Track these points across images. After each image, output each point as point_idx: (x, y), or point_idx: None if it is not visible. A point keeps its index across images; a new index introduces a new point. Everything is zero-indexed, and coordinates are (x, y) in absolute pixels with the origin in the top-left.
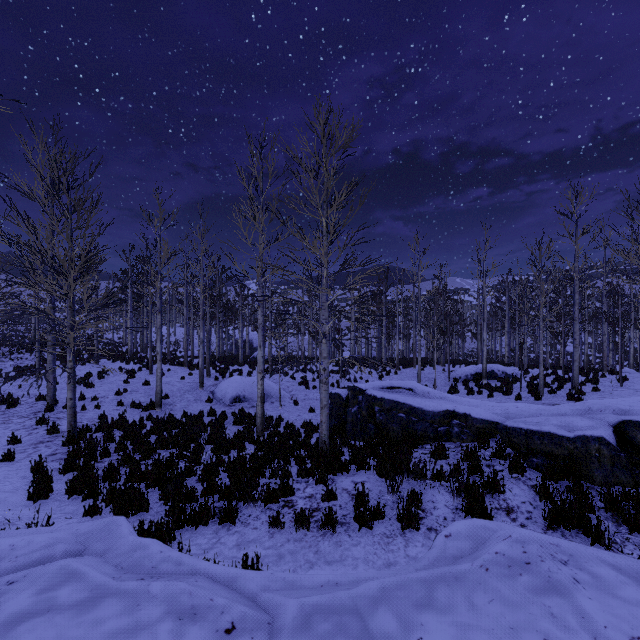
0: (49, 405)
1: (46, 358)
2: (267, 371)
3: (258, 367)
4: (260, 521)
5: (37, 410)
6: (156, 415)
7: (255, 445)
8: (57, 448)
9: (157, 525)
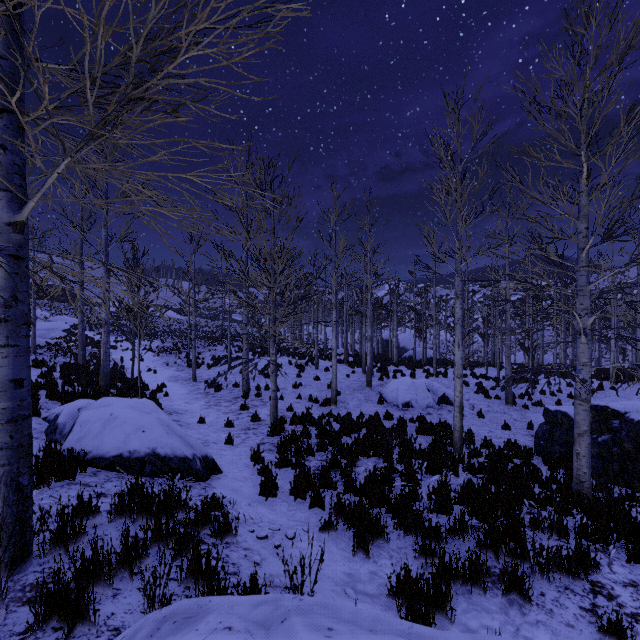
0: (245, 392)
1: (232, 350)
2: (431, 374)
3: (456, 370)
4: (569, 612)
5: (236, 396)
6: (337, 413)
7: (463, 466)
8: (263, 437)
9: (432, 584)
